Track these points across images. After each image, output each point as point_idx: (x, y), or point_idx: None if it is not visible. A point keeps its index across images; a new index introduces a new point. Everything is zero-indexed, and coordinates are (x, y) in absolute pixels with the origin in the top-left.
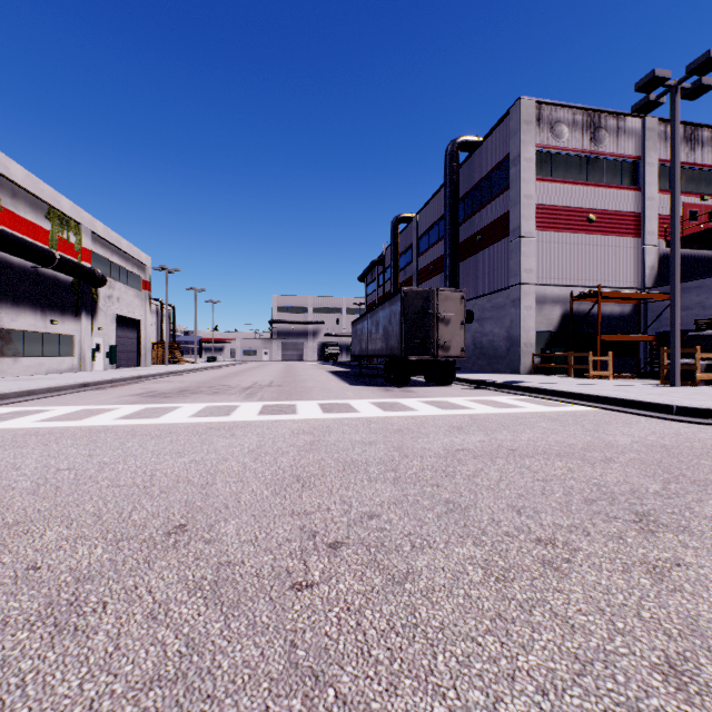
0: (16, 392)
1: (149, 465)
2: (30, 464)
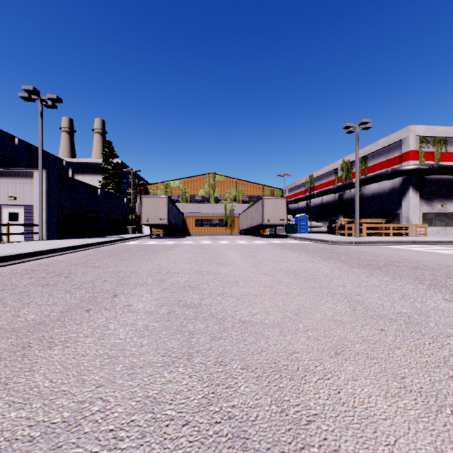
0: (431, 241)
1: (420, 258)
2: (397, 253)
